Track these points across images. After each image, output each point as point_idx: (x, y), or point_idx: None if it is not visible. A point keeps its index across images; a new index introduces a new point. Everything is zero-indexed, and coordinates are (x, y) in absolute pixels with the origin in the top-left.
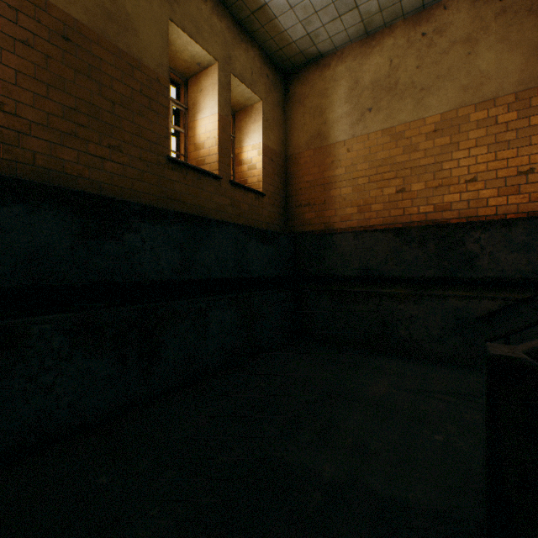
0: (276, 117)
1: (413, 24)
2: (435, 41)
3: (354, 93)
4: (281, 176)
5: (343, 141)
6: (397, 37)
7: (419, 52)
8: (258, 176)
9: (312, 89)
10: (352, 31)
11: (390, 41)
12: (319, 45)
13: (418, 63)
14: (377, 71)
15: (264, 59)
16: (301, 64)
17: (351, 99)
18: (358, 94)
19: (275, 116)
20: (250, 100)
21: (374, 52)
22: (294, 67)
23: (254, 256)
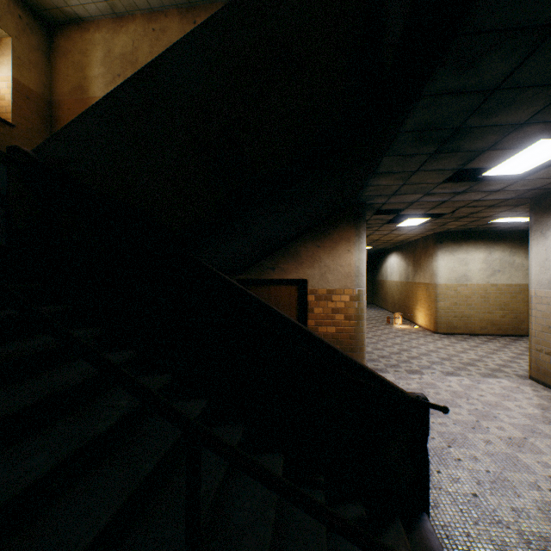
0: (35, 60)
1: (148, 20)
2: (160, 37)
3: (108, 60)
4: (43, 118)
5: (100, 97)
6: (138, 25)
7: (151, 42)
8: (8, 108)
9: (75, 46)
10: (102, 7)
11: (133, 27)
12: (74, 8)
13: (151, 50)
14: (125, 47)
15: None
16: (63, 20)
17: (106, 64)
18: (111, 61)
19: (34, 58)
20: None
21: (123, 31)
22: (57, 21)
23: None
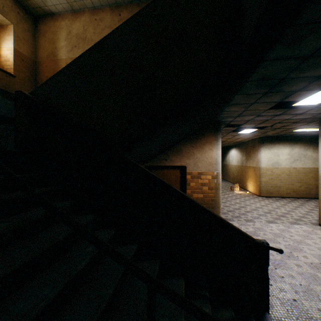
0: (27, 37)
1: (92, 14)
2: (100, 24)
3: (69, 37)
4: (31, 71)
5: (64, 59)
6: (86, 17)
7: (94, 26)
8: (11, 66)
9: (49, 29)
10: (65, 6)
11: (84, 18)
12: (49, 7)
13: (94, 31)
14: (79, 30)
15: (15, 2)
16: (43, 14)
17: (68, 39)
18: (71, 38)
19: (26, 37)
20: (5, 22)
21: (77, 20)
22: (39, 15)
23: (0, 103)
